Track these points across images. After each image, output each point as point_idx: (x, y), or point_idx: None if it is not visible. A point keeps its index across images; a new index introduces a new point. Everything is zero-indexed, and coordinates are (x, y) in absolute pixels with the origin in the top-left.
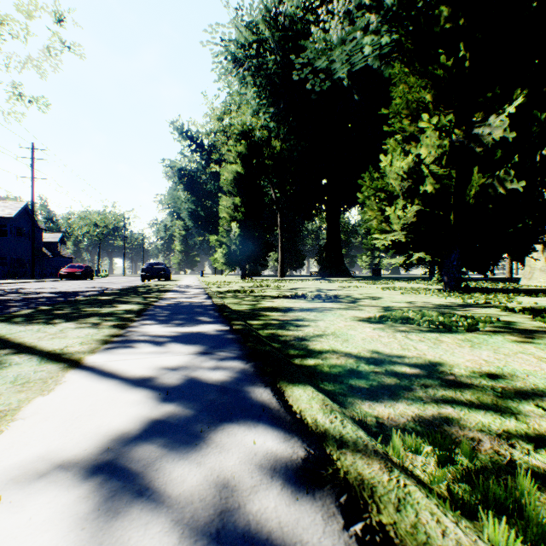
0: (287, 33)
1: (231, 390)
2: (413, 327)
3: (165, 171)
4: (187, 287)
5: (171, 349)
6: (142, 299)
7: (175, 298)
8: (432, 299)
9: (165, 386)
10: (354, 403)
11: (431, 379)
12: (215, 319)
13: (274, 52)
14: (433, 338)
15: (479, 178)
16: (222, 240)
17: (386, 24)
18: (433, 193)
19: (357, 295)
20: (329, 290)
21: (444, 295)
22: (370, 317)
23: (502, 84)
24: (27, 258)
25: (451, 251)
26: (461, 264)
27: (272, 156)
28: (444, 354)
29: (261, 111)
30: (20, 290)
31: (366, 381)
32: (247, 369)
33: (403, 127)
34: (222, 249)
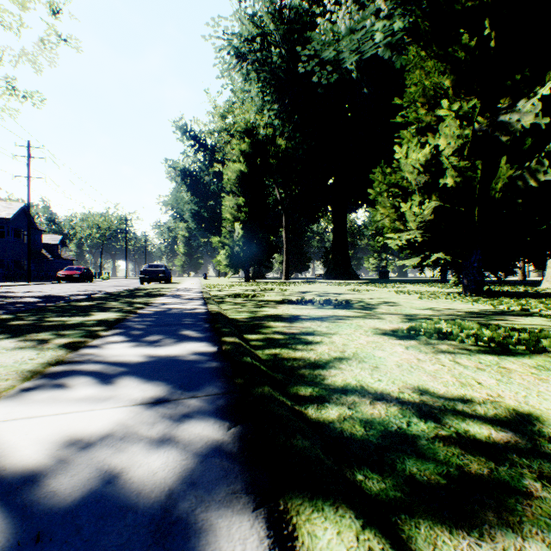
0: (293, 26)
1: (182, 523)
2: (456, 344)
3: (168, 172)
4: (184, 291)
5: (118, 391)
6: (128, 304)
7: (166, 303)
8: (456, 304)
9: (51, 504)
10: (437, 540)
11: (546, 458)
12: (202, 334)
13: (278, 47)
14: (494, 363)
15: (507, 170)
16: (225, 241)
17: (399, 5)
18: (454, 187)
19: (370, 300)
20: (338, 294)
21: (469, 300)
22: (396, 330)
23: (529, 67)
24: (26, 260)
25: (472, 251)
26: (482, 266)
27: (277, 155)
28: (530, 396)
29: (265, 108)
30: (6, 294)
31: (436, 465)
32: (227, 447)
33: (419, 117)
34: (225, 251)
